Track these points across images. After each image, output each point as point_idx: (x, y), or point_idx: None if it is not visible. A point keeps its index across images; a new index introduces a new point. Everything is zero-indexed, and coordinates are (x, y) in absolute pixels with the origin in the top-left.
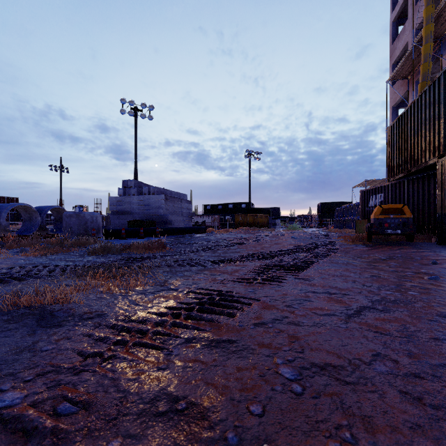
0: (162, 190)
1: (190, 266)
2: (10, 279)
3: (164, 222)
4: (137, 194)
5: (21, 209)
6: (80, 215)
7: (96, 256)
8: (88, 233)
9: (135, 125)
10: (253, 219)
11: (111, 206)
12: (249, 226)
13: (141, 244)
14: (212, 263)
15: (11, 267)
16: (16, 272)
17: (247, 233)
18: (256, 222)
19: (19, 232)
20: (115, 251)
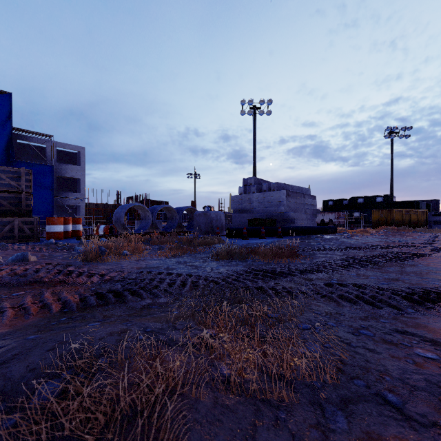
0: (282, 185)
1: (364, 303)
2: (130, 292)
3: (285, 221)
4: (257, 192)
5: (166, 210)
6: (207, 214)
7: (219, 262)
8: (213, 231)
9: (254, 124)
10: (401, 215)
11: (233, 205)
12: (394, 225)
13: (267, 249)
14: (409, 303)
15: (141, 271)
16: (141, 279)
17: (398, 236)
18: (407, 220)
19: (165, 229)
20: (239, 257)
